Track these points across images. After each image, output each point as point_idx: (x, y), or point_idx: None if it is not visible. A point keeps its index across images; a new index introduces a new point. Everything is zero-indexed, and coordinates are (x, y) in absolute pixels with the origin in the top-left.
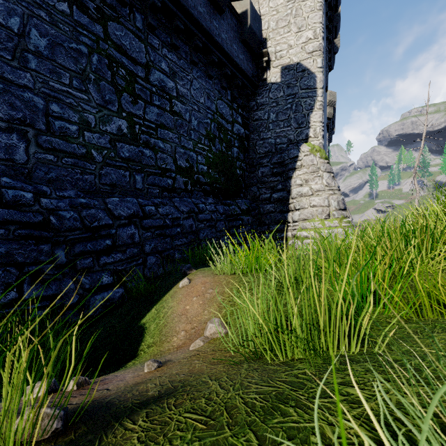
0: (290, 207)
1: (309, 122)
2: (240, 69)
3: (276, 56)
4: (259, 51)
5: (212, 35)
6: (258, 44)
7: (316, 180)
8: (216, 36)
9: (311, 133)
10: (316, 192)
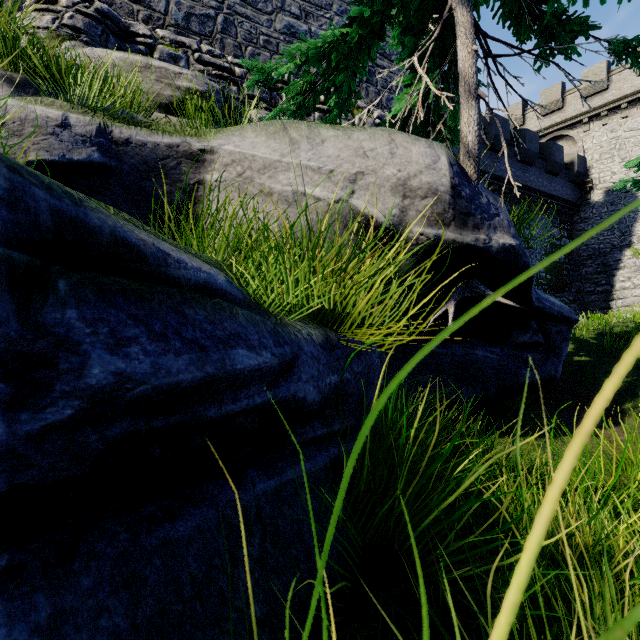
0: (614, 297)
1: (633, 232)
2: (567, 201)
3: (599, 181)
4: (583, 181)
5: (551, 193)
6: (582, 178)
7: (637, 277)
8: (553, 192)
9: (634, 240)
10: (638, 286)
